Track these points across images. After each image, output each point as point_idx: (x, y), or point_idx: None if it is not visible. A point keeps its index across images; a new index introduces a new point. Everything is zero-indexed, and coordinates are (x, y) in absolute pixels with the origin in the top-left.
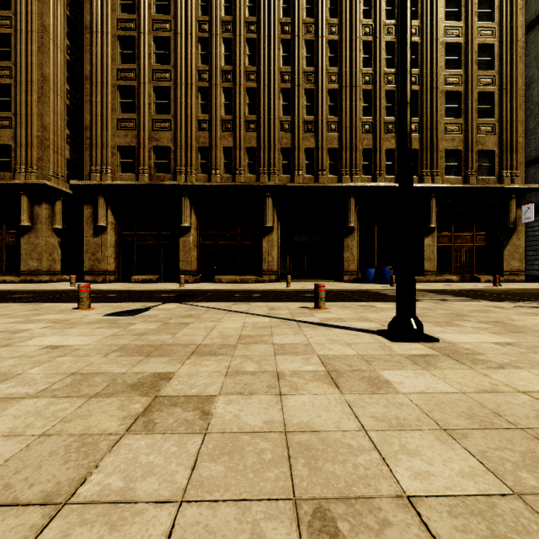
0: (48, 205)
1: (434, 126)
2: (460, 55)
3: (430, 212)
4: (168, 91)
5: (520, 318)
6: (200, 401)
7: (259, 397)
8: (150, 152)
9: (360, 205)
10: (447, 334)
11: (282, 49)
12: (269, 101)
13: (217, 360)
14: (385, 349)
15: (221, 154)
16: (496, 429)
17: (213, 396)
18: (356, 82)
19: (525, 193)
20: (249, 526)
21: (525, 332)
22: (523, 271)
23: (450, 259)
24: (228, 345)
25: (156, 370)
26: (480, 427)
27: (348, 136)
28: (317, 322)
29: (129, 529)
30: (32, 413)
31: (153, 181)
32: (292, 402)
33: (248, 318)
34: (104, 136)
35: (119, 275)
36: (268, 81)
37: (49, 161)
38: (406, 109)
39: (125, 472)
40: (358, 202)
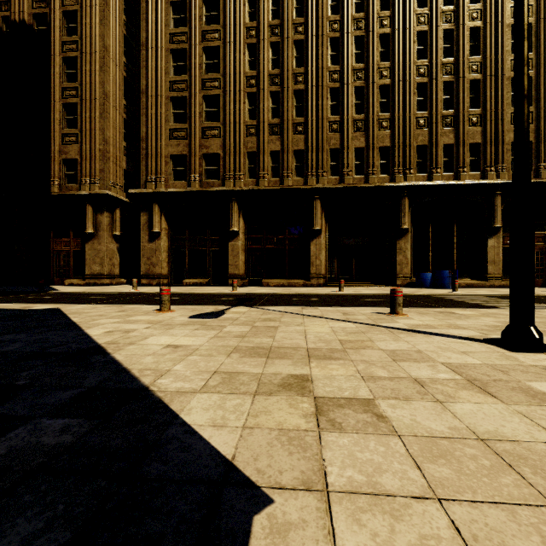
0: (109, 213)
1: (500, 117)
2: (530, 36)
3: (495, 211)
4: (217, 99)
5: None
6: (362, 404)
7: (420, 403)
8: (200, 160)
9: (414, 205)
10: None
11: (330, 48)
12: (317, 102)
13: (341, 364)
14: (510, 359)
15: (269, 158)
16: None
17: (370, 399)
18: (410, 76)
19: None
20: (532, 529)
21: None
22: None
23: None
24: (337, 350)
25: (289, 371)
26: None
27: (401, 132)
28: (407, 328)
29: (411, 520)
30: (216, 407)
31: (204, 187)
32: (460, 410)
33: (331, 323)
34: (158, 147)
35: (171, 279)
36: (316, 81)
37: (109, 172)
38: (523, 103)
39: (355, 466)
40: (412, 202)
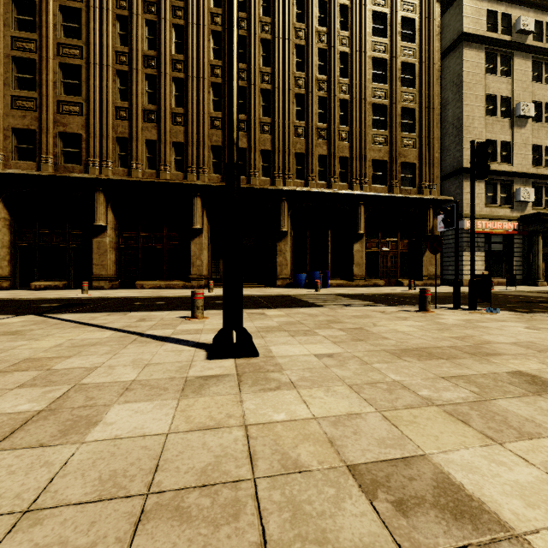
0: None
1: (363, 136)
2: (386, 70)
3: (359, 219)
4: (78, 70)
5: (384, 324)
6: None
7: None
8: (55, 139)
9: (293, 209)
10: (284, 346)
11: (213, 41)
12: (198, 94)
13: None
14: (179, 371)
15: (144, 147)
16: (111, 500)
17: None
18: (289, 85)
19: (441, 204)
20: None
21: (368, 339)
22: (439, 276)
23: (377, 265)
24: None
25: None
26: (92, 499)
27: (281, 138)
28: (165, 335)
29: None
30: None
31: (58, 172)
32: None
33: (87, 333)
34: None
35: (15, 281)
36: (197, 73)
37: None
38: (231, 94)
39: None
40: (291, 206)
